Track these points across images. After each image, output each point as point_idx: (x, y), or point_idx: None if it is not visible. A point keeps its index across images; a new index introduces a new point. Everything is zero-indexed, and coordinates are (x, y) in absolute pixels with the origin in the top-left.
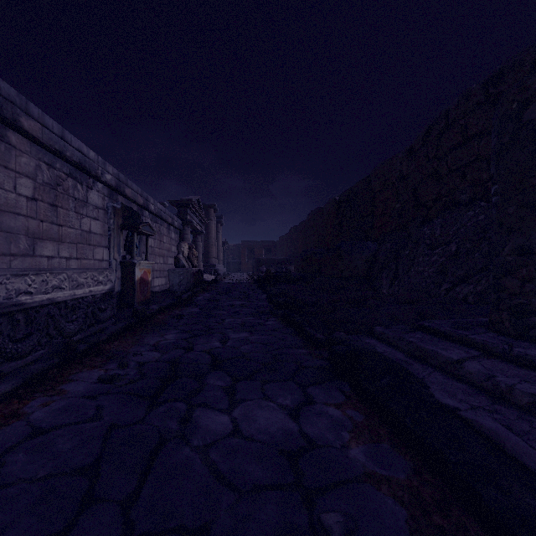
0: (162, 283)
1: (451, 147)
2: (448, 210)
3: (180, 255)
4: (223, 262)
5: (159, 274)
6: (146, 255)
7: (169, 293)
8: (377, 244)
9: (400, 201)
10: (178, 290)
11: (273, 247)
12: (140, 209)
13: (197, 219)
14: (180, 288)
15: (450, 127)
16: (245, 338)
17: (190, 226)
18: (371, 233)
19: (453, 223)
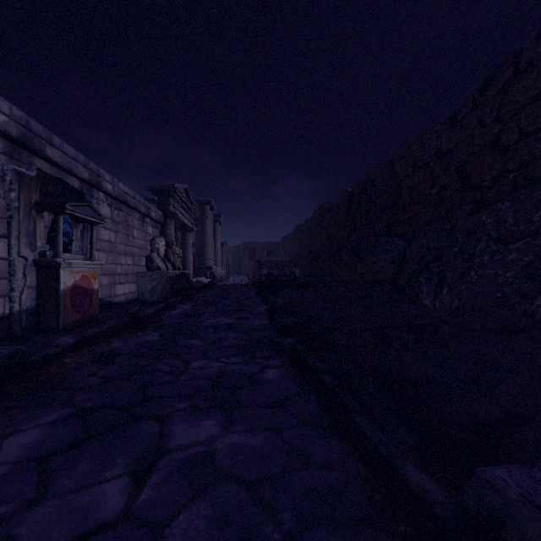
0: (130, 290)
1: (526, 102)
2: (522, 189)
3: (154, 254)
4: (222, 264)
5: (125, 278)
6: (90, 252)
7: (135, 304)
8: (405, 240)
9: (438, 185)
10: (150, 299)
11: (275, 248)
12: (86, 187)
13: (185, 213)
14: (153, 297)
15: (524, 74)
16: (206, 450)
17: (176, 221)
18: (395, 228)
19: (537, 205)
